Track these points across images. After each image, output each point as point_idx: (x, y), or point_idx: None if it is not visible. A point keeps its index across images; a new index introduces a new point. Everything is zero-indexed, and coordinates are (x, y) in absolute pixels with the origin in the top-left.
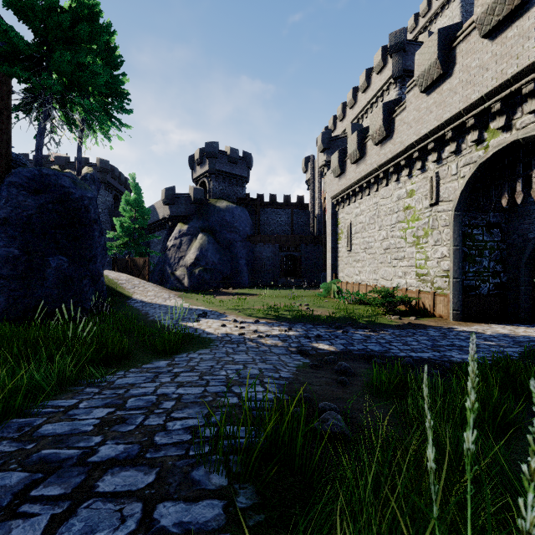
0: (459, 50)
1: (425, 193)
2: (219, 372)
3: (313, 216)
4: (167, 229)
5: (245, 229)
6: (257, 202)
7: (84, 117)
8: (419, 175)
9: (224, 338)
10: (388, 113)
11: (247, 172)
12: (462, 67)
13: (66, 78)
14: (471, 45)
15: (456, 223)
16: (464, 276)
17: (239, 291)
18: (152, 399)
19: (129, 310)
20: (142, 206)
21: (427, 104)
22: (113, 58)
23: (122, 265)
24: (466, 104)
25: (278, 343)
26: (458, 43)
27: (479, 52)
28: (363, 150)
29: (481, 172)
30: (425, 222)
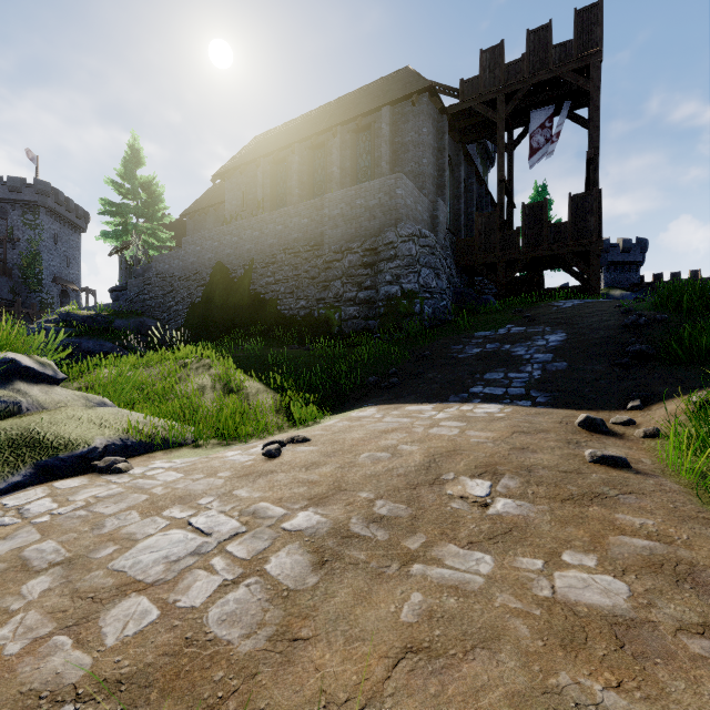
0: None
1: None
2: None
3: None
4: None
5: None
6: (655, 285)
7: None
8: None
9: None
10: None
11: (642, 257)
12: None
13: None
14: None
15: None
16: None
17: None
18: None
19: None
20: None
21: None
22: None
23: None
24: None
25: None
26: None
27: None
28: None
29: None
30: None
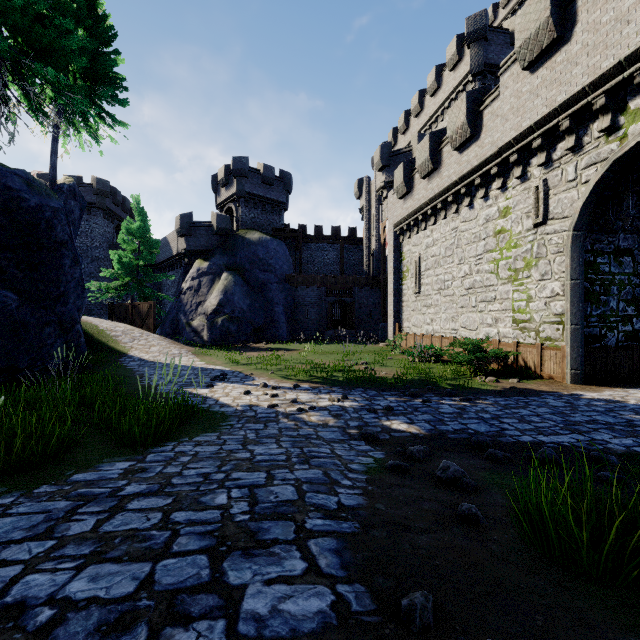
0: (582, 2)
1: (527, 210)
2: (213, 495)
3: (369, 253)
4: (183, 267)
5: (283, 267)
6: (299, 234)
7: (59, 107)
8: (517, 187)
9: (245, 412)
10: (473, 105)
11: (286, 197)
12: (587, 25)
13: (22, 37)
14: None
15: (576, 247)
16: (585, 321)
17: (274, 346)
18: None
19: (118, 371)
20: (148, 237)
21: (532, 85)
22: (102, 30)
23: (121, 312)
24: (593, 76)
25: (329, 421)
26: None
27: None
28: (437, 160)
29: (614, 173)
30: (526, 250)
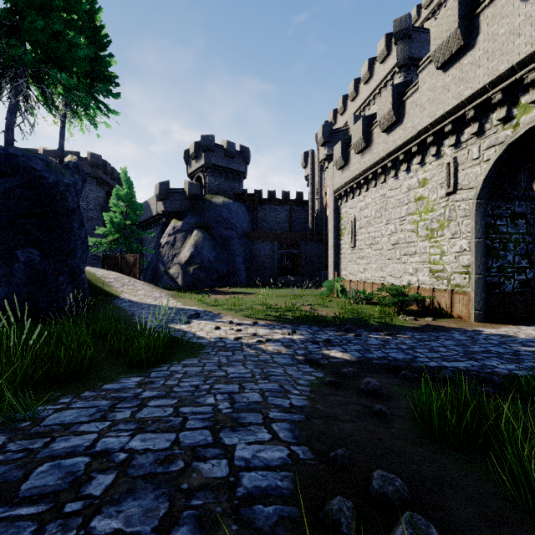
0: (483, 17)
1: (441, 181)
2: (205, 398)
3: (313, 213)
4: (161, 226)
5: (242, 226)
6: (255, 198)
7: (66, 100)
8: (433, 162)
9: (217, 343)
10: (397, 96)
11: (245, 167)
12: (487, 35)
13: (41, 50)
14: (499, 9)
15: (479, 213)
16: (487, 272)
17: (236, 290)
18: (79, 465)
19: (113, 310)
20: (134, 201)
21: (444, 81)
22: (99, 38)
23: (112, 263)
24: (492, 76)
25: (282, 350)
26: (482, 10)
27: (509, 16)
28: (368, 139)
29: (509, 154)
30: (440, 213)
